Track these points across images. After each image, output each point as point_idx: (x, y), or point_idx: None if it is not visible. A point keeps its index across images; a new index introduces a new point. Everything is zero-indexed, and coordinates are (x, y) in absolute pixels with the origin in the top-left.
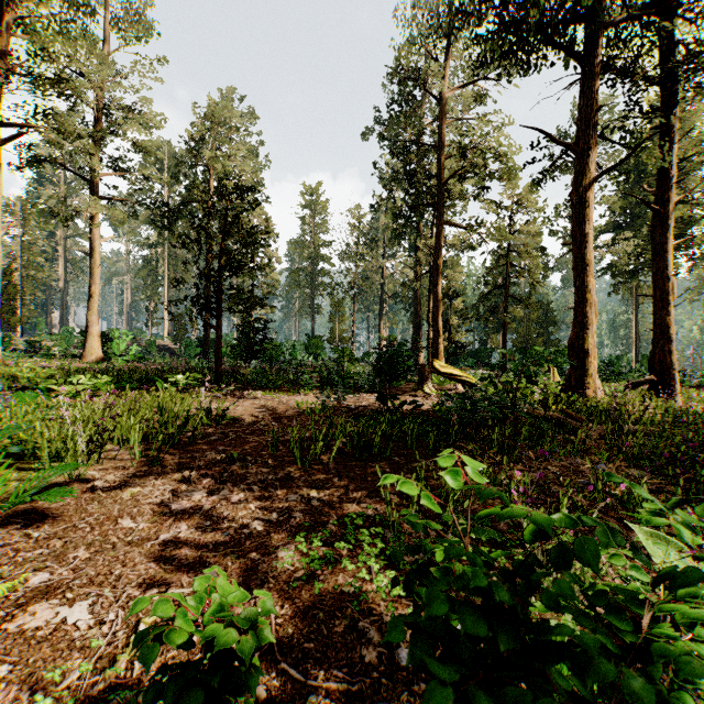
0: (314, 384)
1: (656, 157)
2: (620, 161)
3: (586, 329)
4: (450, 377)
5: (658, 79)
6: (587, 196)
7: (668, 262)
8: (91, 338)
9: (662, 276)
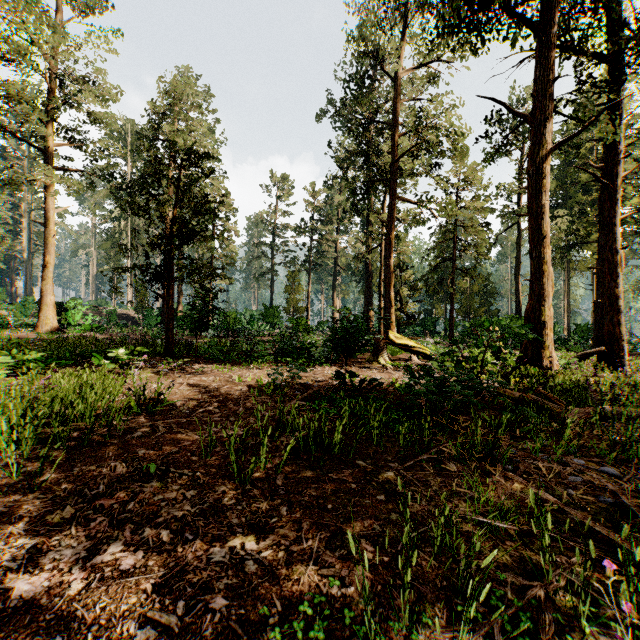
0: (268, 356)
1: (607, 132)
2: (579, 131)
3: (543, 301)
4: (405, 348)
5: (606, 56)
6: (544, 167)
7: (616, 235)
8: (46, 308)
9: (611, 249)
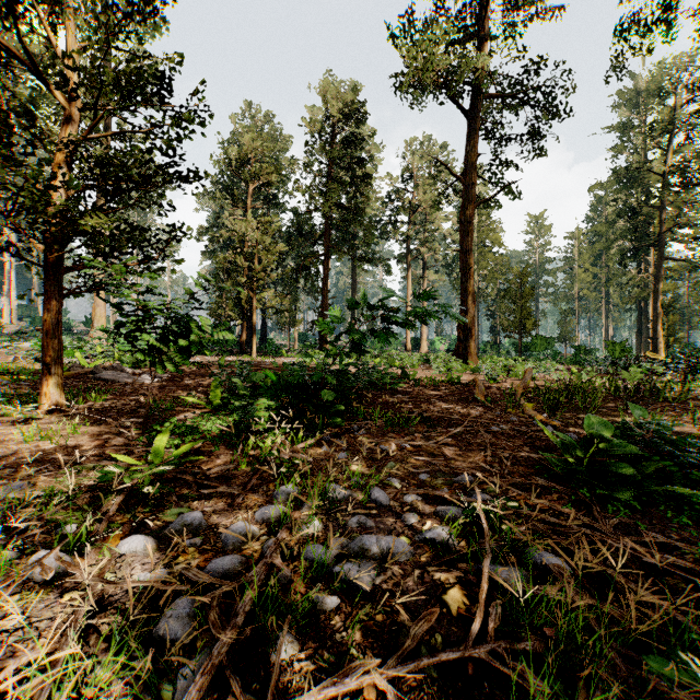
0: (571, 363)
1: None
2: None
3: None
4: (657, 361)
5: None
6: None
7: None
8: (423, 341)
9: None
